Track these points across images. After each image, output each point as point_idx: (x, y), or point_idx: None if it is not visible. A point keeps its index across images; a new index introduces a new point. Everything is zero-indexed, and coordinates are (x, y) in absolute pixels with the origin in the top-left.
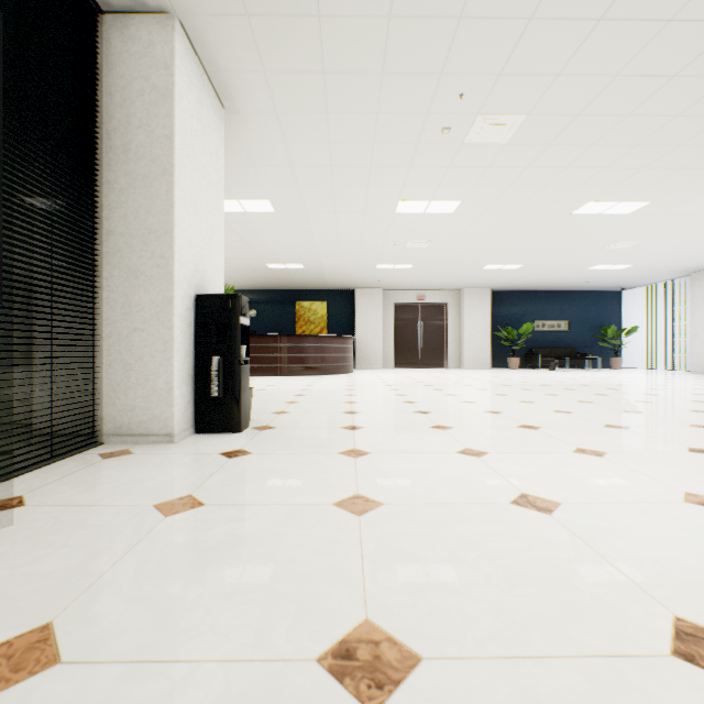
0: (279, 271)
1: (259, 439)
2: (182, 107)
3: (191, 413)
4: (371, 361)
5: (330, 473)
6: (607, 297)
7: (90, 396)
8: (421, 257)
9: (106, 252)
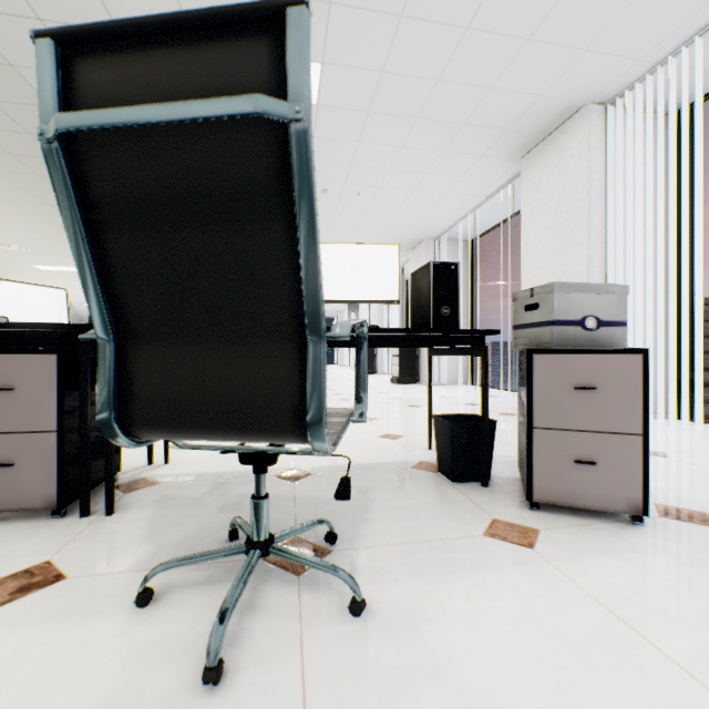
0: None
1: None
2: None
3: None
4: None
5: None
6: (327, 322)
7: None
8: None
9: None
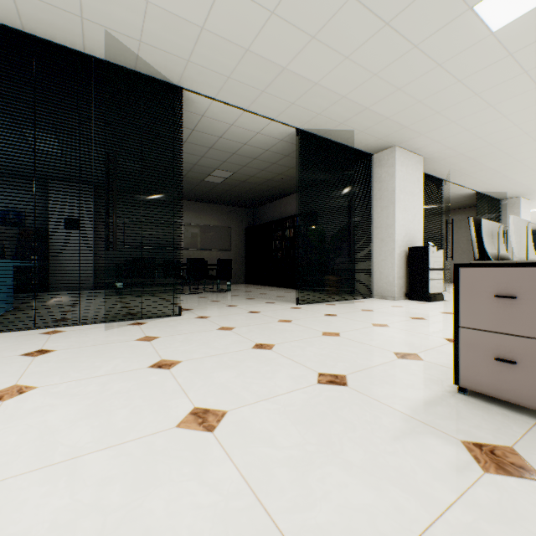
0: None
1: None
2: (521, 214)
3: None
4: None
5: None
6: None
7: None
8: None
9: None
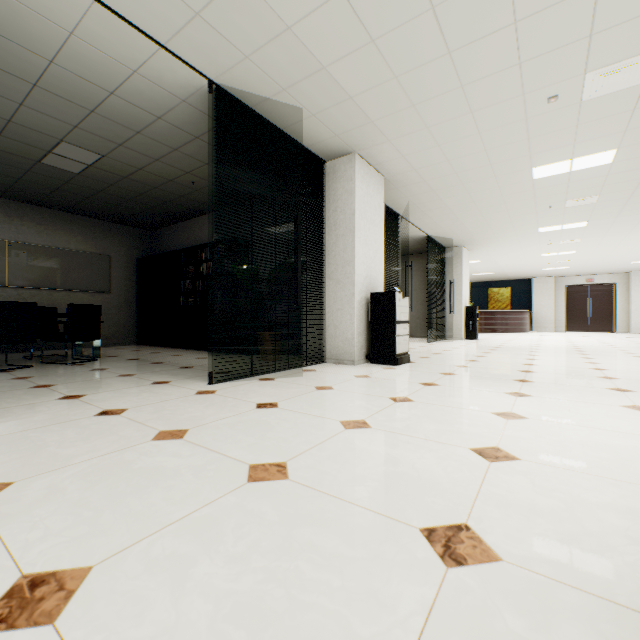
0: (478, 275)
1: (482, 340)
2: (463, 264)
3: (464, 334)
4: (544, 326)
5: (500, 342)
6: None
7: (443, 329)
8: (572, 264)
9: (446, 299)
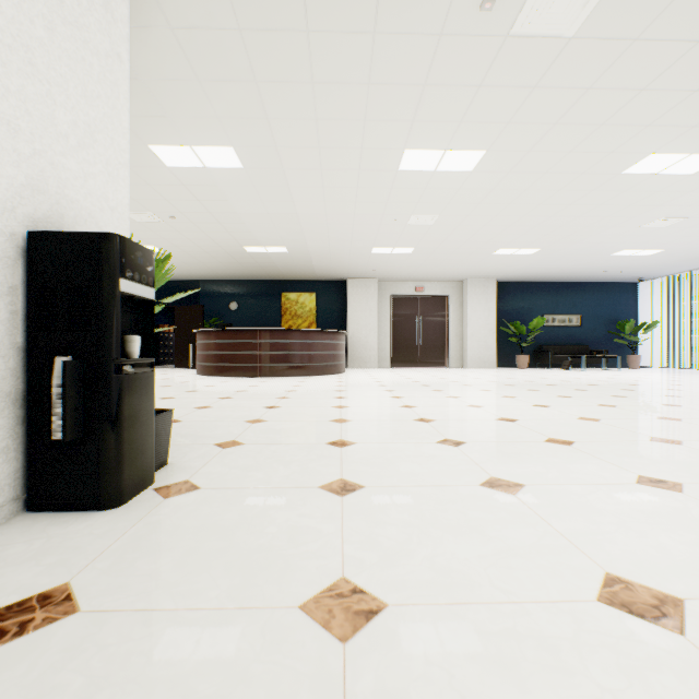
0: (260, 256)
1: (139, 533)
2: None
3: (14, 470)
4: (365, 359)
5: None
6: (622, 289)
7: None
8: (425, 238)
9: None
